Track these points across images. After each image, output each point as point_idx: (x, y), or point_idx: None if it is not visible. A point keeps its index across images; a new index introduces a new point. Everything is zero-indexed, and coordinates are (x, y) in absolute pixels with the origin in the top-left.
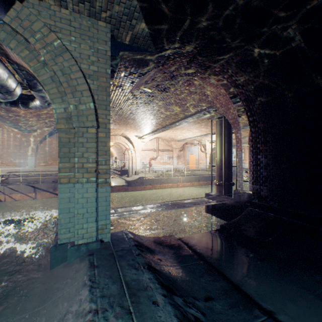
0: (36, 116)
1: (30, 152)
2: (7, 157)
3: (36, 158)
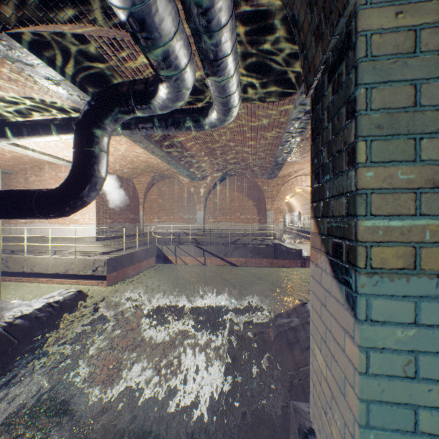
0: (207, 154)
1: (199, 205)
2: (178, 212)
3: (204, 213)
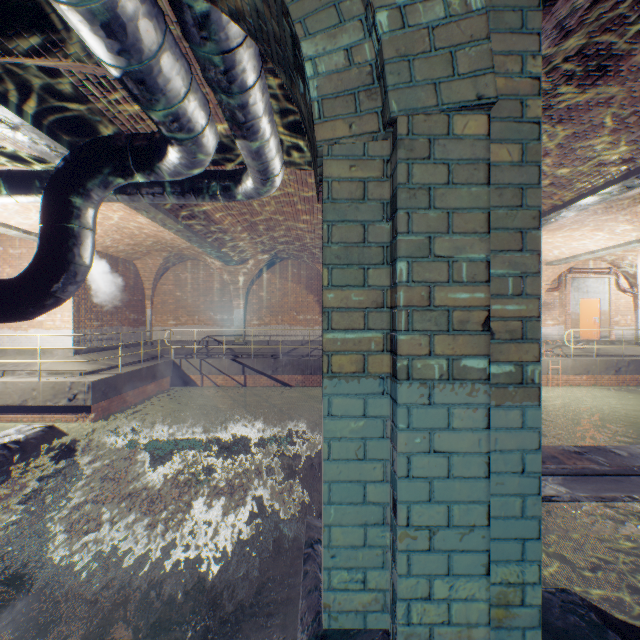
0: (246, 229)
1: (237, 300)
2: (205, 311)
3: (245, 312)
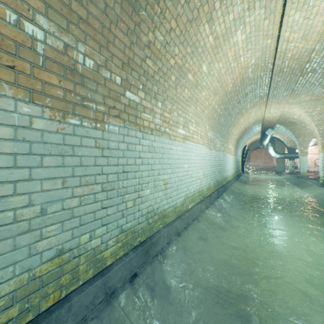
0: None
1: None
2: None
3: None
